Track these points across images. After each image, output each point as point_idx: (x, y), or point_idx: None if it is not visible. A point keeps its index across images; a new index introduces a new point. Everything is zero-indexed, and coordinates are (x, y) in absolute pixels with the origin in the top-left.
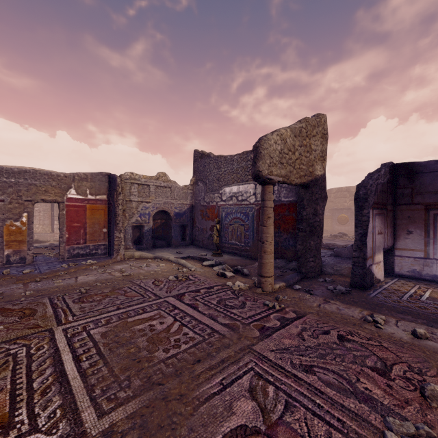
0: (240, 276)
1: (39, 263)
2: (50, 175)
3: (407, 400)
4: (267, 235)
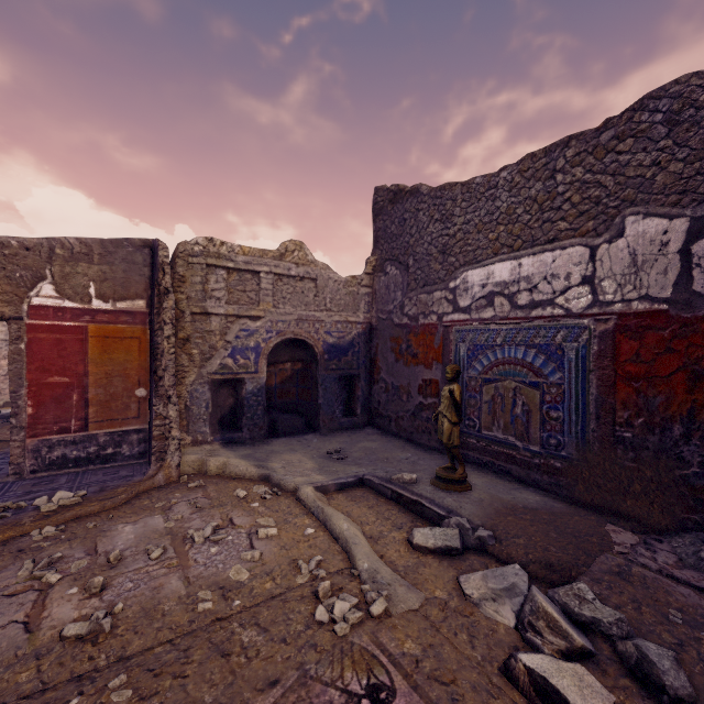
0: (643, 701)
1: None
2: None
3: None
4: None
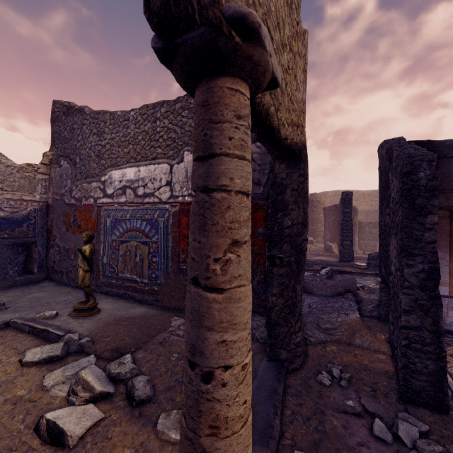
0: (123, 410)
1: None
2: None
3: None
4: (231, 334)
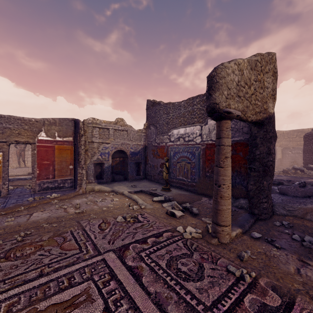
0: (189, 215)
1: (13, 195)
2: (23, 120)
3: None
4: (225, 177)
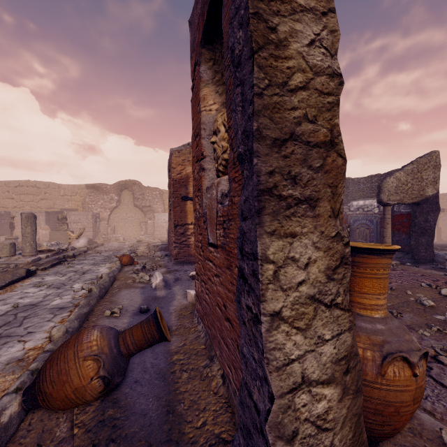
0: None
1: None
2: None
3: (438, 284)
4: (387, 233)
